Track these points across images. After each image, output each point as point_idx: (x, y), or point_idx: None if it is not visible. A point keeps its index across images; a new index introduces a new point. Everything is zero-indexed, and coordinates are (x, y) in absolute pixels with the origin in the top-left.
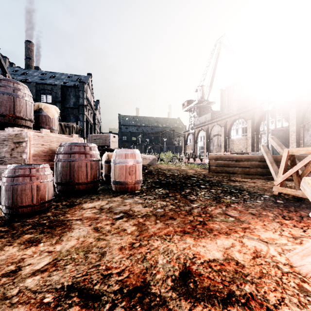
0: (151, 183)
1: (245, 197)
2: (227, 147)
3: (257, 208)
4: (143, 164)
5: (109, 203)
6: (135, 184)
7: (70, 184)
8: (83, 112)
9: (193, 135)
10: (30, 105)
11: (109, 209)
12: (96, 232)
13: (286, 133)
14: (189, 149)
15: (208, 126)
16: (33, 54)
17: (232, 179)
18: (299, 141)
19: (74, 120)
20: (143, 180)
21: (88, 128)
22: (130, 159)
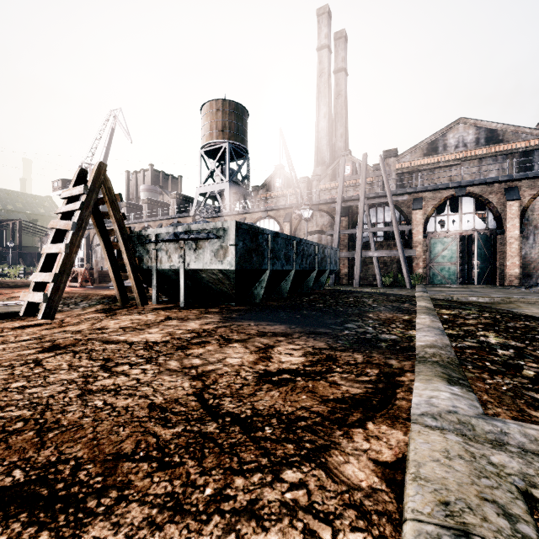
0: None
1: None
2: None
3: None
4: None
5: None
6: None
7: None
8: None
9: None
10: None
11: None
12: None
13: None
14: None
15: (90, 232)
16: None
17: None
18: None
19: None
20: None
21: None
22: None
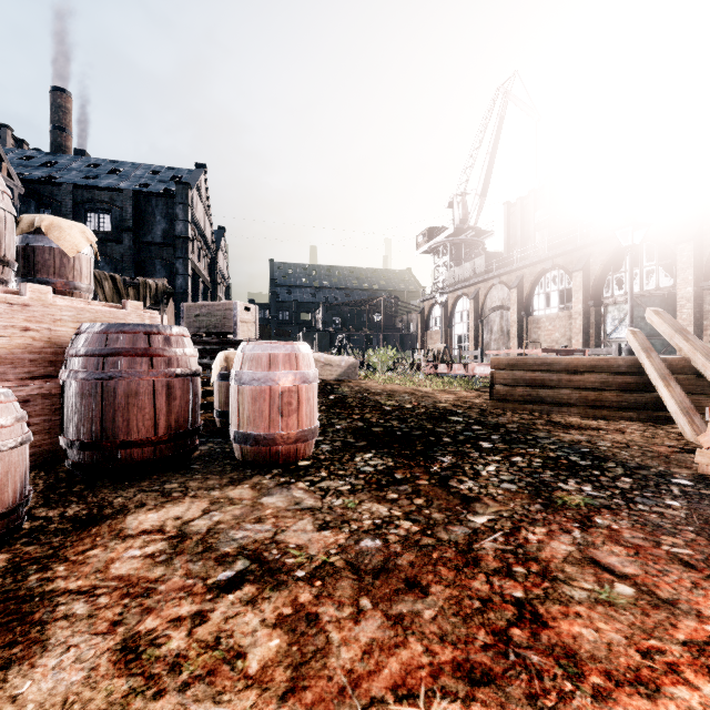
0: (345, 435)
1: (623, 485)
2: (524, 337)
3: (685, 532)
4: (325, 378)
5: (212, 512)
6: (297, 442)
7: (102, 446)
8: (185, 253)
9: (443, 308)
10: (2, 218)
11: (205, 539)
12: (124, 667)
13: (669, 302)
14: (433, 342)
15: (479, 287)
16: (70, 120)
17: (557, 421)
18: (701, 322)
19: (165, 273)
20: (323, 424)
21: (198, 292)
22: (283, 371)
